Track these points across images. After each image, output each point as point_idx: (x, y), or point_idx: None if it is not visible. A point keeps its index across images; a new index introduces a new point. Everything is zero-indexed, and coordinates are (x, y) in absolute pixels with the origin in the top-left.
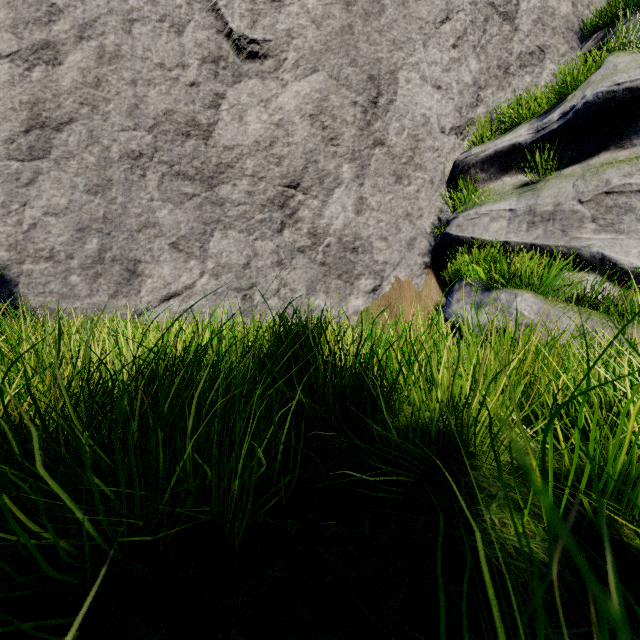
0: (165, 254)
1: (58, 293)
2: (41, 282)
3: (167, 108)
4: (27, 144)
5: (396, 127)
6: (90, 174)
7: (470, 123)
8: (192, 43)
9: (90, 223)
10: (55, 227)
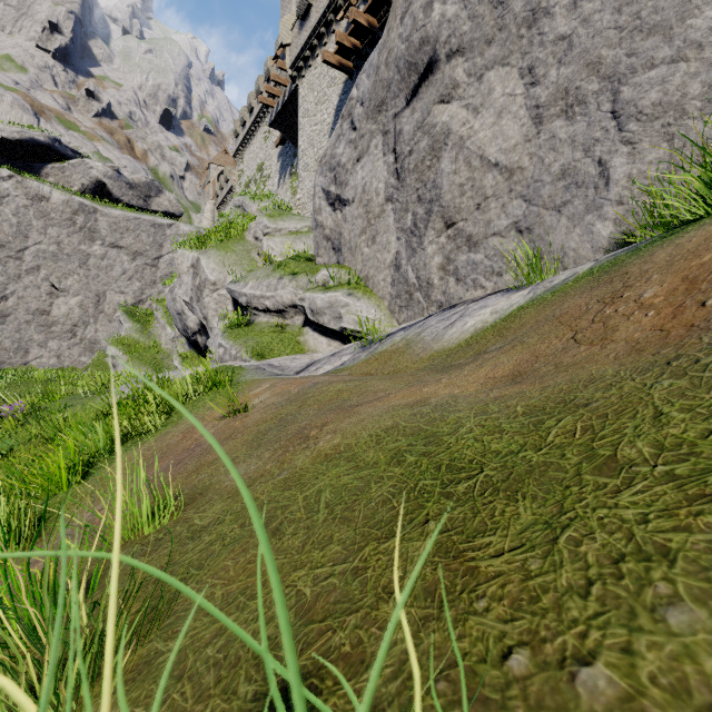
0: (36, 347)
1: (7, 358)
2: (3, 355)
3: (37, 308)
4: (0, 321)
5: (108, 307)
6: (16, 327)
7: (140, 301)
8: (44, 290)
9: (16, 340)
10: (7, 342)
